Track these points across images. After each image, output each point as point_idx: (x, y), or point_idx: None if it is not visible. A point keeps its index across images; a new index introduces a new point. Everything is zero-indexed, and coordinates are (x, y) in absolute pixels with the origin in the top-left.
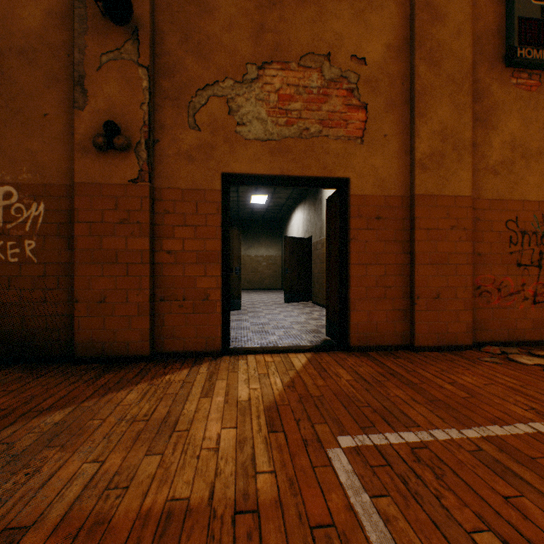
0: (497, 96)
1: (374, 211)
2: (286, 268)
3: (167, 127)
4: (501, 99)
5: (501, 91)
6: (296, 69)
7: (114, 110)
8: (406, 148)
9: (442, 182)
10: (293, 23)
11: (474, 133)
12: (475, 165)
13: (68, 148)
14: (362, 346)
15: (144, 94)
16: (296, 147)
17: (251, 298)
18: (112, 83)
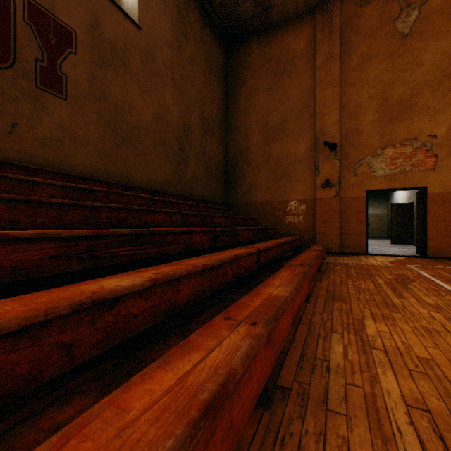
0: None
1: (440, 199)
2: (392, 223)
3: (344, 177)
4: None
5: None
6: (398, 147)
7: (327, 175)
8: None
9: None
10: (397, 129)
11: None
12: None
13: (312, 188)
14: (433, 256)
15: (337, 168)
16: (398, 177)
17: None
18: (327, 167)
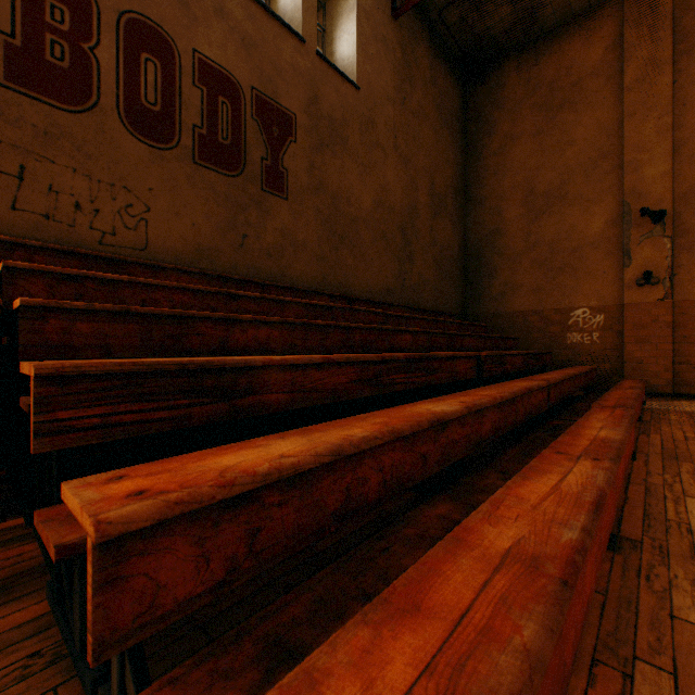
0: None
1: None
2: None
3: (682, 266)
4: None
5: None
6: None
7: (647, 264)
8: None
9: None
10: None
11: None
12: None
13: (616, 286)
14: None
15: (667, 252)
16: None
17: None
18: (645, 250)
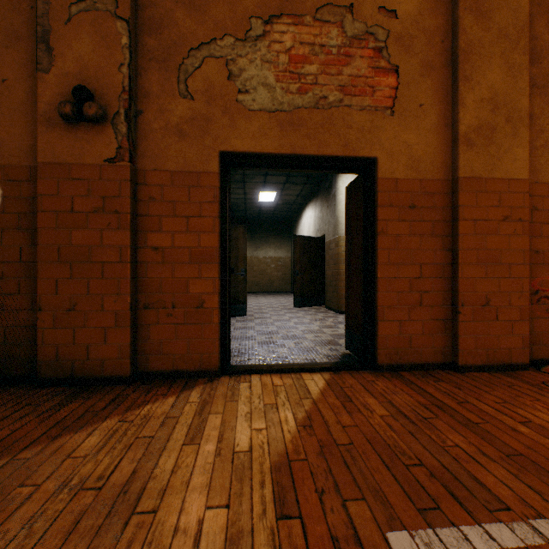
0: None
1: (407, 198)
2: (297, 269)
3: (153, 96)
4: None
5: None
6: (311, 23)
7: (86, 73)
8: (447, 120)
9: (492, 161)
10: None
11: (531, 102)
12: (532, 141)
13: (31, 121)
14: (392, 364)
15: (124, 53)
16: (311, 119)
17: (258, 302)
18: (84, 40)
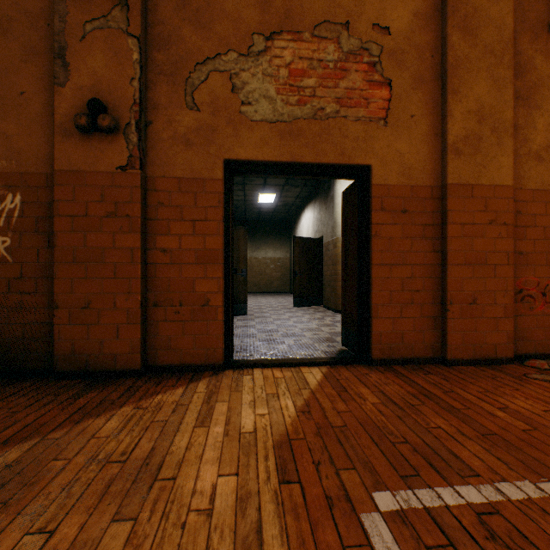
0: (542, 70)
1: (399, 203)
2: (296, 270)
3: (162, 107)
4: (546, 74)
5: (546, 64)
6: (309, 39)
7: (99, 87)
8: (437, 130)
9: (479, 169)
10: None
11: (515, 114)
12: (516, 150)
13: (48, 131)
14: (385, 359)
15: (135, 68)
16: (309, 130)
17: (258, 302)
18: (98, 56)
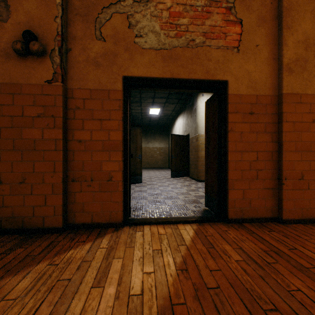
0: None
1: (248, 107)
2: (172, 155)
3: (78, 38)
4: None
5: None
6: None
7: (32, 22)
8: (274, 56)
9: (305, 83)
10: None
11: None
12: None
13: None
14: (238, 218)
15: (58, 9)
16: (184, 55)
17: (149, 174)
18: (31, 0)
